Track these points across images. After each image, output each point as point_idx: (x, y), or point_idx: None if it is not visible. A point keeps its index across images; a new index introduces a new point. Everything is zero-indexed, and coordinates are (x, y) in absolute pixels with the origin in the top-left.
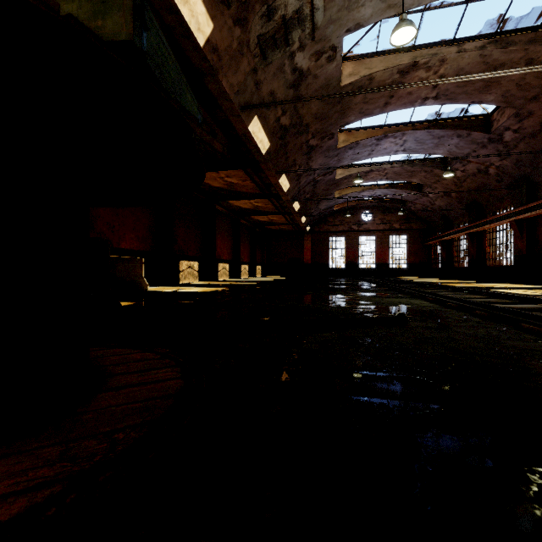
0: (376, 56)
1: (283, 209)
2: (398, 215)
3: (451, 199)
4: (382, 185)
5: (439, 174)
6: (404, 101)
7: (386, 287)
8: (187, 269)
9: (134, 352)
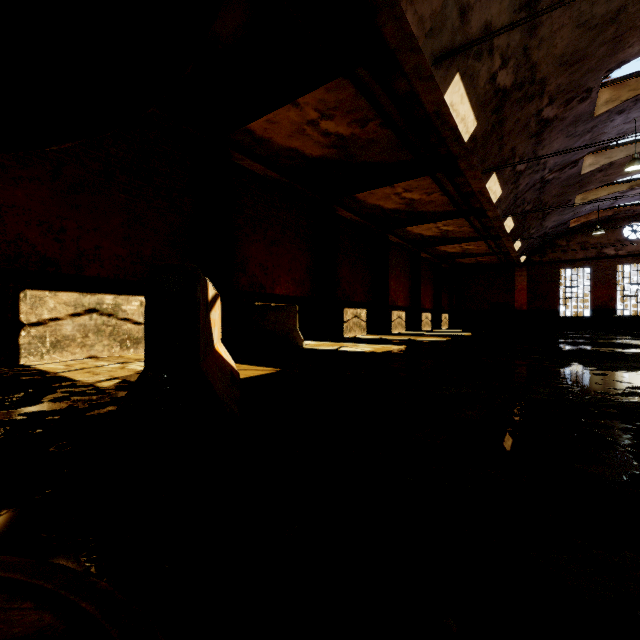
0: None
1: (486, 231)
2: None
3: None
4: None
5: None
6: None
7: None
8: (353, 319)
9: None
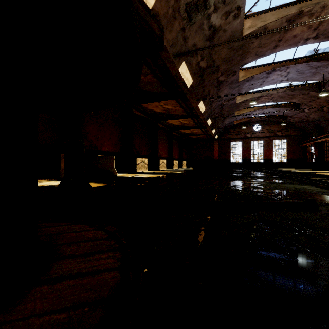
0: (269, 11)
1: (200, 124)
2: (280, 126)
3: (323, 113)
4: (269, 106)
5: (314, 95)
6: (289, 42)
7: (276, 175)
8: (141, 163)
9: (89, 229)
